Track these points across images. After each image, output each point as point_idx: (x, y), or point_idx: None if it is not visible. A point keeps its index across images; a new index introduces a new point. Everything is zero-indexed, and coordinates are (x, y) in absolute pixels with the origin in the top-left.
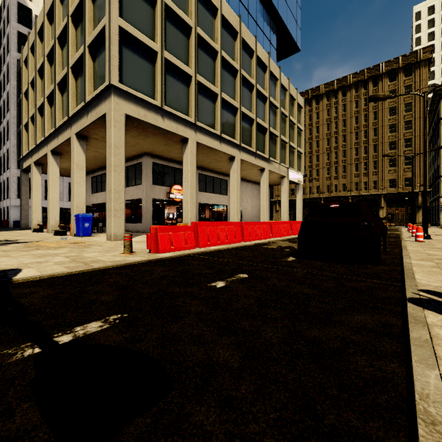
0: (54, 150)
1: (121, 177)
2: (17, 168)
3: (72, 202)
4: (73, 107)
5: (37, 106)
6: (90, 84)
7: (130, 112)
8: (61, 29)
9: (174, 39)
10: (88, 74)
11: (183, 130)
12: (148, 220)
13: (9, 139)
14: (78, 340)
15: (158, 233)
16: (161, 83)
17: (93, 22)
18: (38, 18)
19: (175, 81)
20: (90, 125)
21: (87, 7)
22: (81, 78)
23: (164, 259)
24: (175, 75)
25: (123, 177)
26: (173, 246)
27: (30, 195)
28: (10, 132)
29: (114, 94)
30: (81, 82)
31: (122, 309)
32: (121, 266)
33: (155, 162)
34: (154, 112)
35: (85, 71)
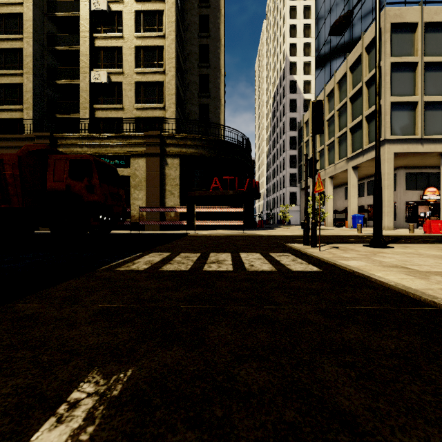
0: (330, 176)
1: (391, 191)
2: (289, 186)
3: (349, 207)
4: (350, 151)
5: (317, 150)
6: (366, 138)
7: (396, 150)
8: (340, 106)
9: (432, 81)
10: (364, 132)
11: (441, 147)
12: (401, 218)
13: (285, 169)
14: (428, 240)
15: (431, 223)
16: (421, 122)
17: (367, 100)
18: (318, 98)
19: (433, 112)
20: (364, 161)
21: (364, 94)
22: (357, 133)
23: (437, 235)
24: (433, 108)
25: (392, 191)
26: (441, 231)
27: (295, 203)
28: (285, 165)
29: (387, 143)
30: (356, 136)
31: (434, 239)
32: (415, 235)
33: (408, 172)
34: (414, 144)
35: (362, 131)
